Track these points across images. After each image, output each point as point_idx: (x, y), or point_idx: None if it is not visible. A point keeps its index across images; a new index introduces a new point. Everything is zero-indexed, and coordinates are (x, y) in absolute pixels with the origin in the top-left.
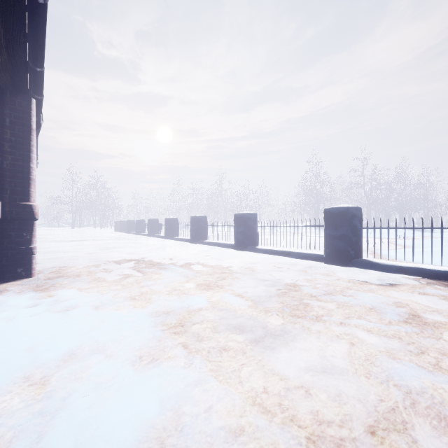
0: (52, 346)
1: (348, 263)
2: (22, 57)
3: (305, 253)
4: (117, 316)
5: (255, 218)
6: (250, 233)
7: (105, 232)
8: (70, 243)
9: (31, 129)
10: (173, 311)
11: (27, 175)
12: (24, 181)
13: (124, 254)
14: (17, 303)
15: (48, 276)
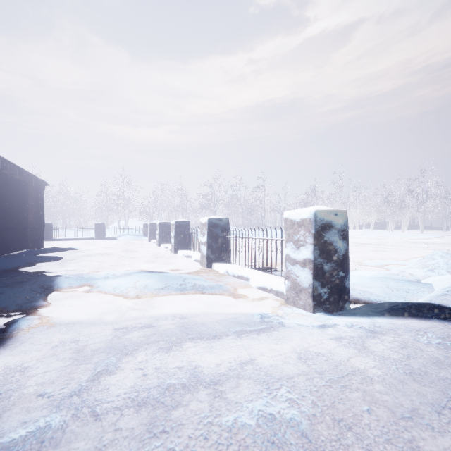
0: None
1: (49, 240)
2: None
3: None
4: None
5: None
6: None
7: None
8: None
9: None
10: None
11: None
12: None
13: None
14: None
15: None
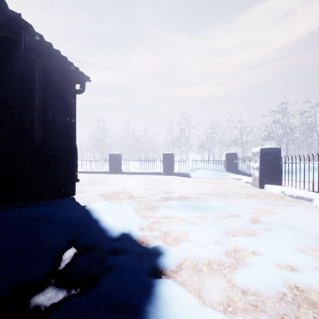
0: None
1: (117, 173)
2: None
3: (102, 171)
4: None
5: None
6: None
7: None
8: None
9: None
10: None
11: None
12: None
13: None
14: None
15: None
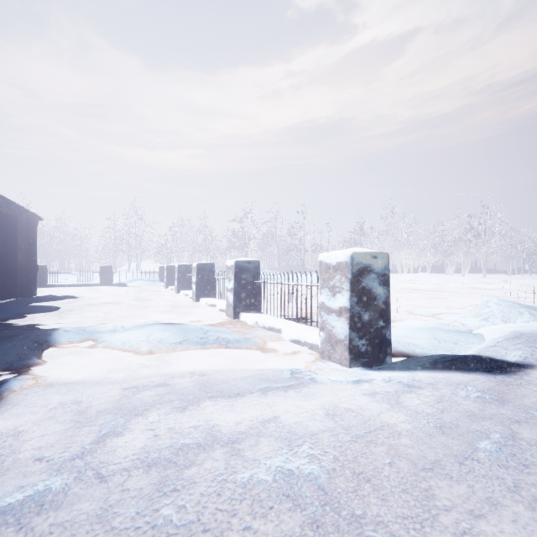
0: None
1: (43, 286)
2: None
3: None
4: None
5: None
6: None
7: None
8: None
9: None
10: None
11: None
12: None
13: None
14: None
15: None
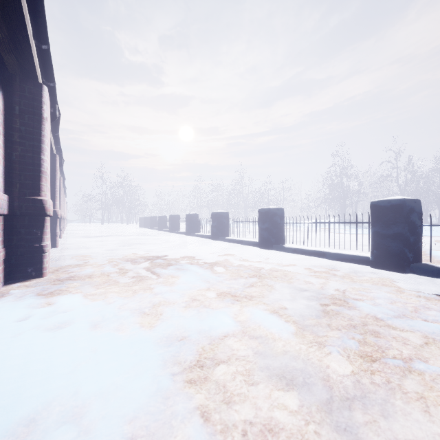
0: (8, 403)
1: (405, 268)
2: (22, 30)
3: (344, 254)
4: (116, 343)
5: (281, 213)
6: (277, 230)
7: (130, 227)
8: (95, 239)
9: (41, 118)
10: (190, 337)
11: (38, 167)
12: (34, 174)
13: (143, 251)
14: (7, 314)
15: (60, 276)
